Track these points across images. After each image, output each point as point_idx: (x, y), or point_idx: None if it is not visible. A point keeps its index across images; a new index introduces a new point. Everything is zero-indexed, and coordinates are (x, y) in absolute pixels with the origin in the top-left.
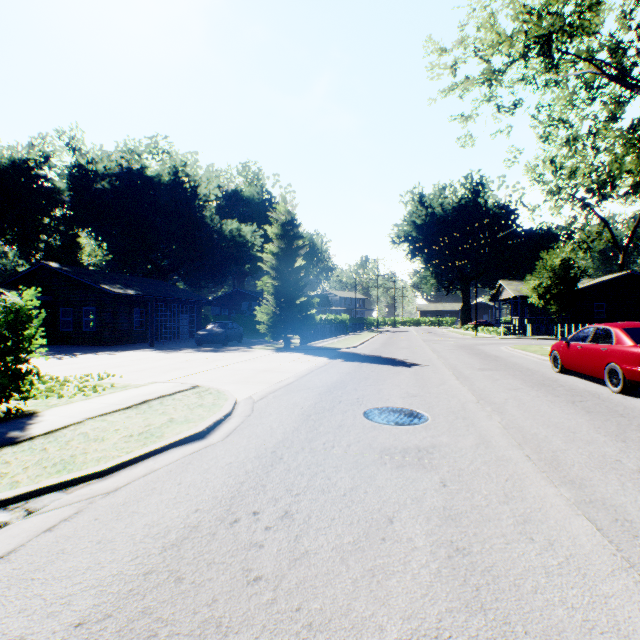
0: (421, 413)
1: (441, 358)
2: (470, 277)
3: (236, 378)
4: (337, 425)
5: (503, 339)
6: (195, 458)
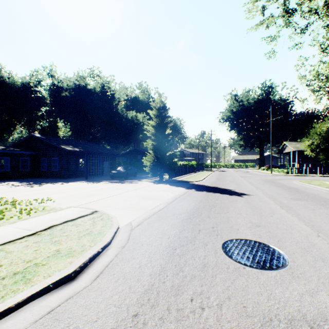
0: (275, 249)
1: (259, 189)
2: (264, 140)
3: (125, 204)
4: (201, 264)
5: (289, 176)
6: (43, 327)
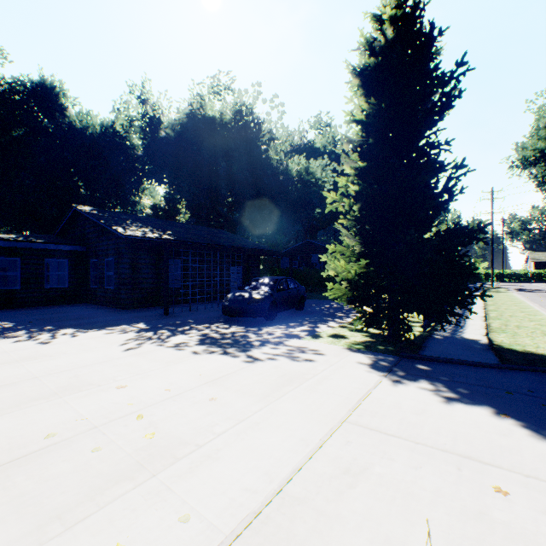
0: None
1: None
2: None
3: None
4: None
5: None
6: None
